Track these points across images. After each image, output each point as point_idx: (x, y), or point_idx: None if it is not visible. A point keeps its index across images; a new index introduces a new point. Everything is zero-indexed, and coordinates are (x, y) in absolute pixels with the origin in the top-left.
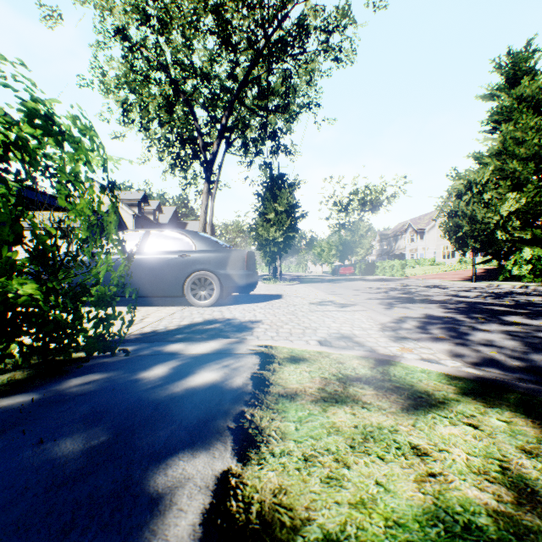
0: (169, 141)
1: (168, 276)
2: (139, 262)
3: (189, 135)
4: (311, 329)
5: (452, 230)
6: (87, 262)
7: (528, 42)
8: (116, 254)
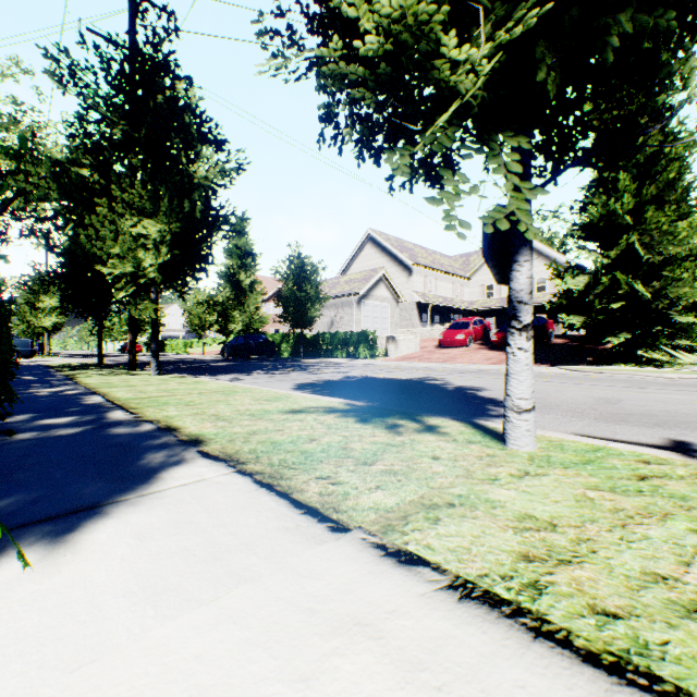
0: None
1: None
2: None
3: None
4: None
5: (191, 323)
6: None
7: (244, 213)
8: None
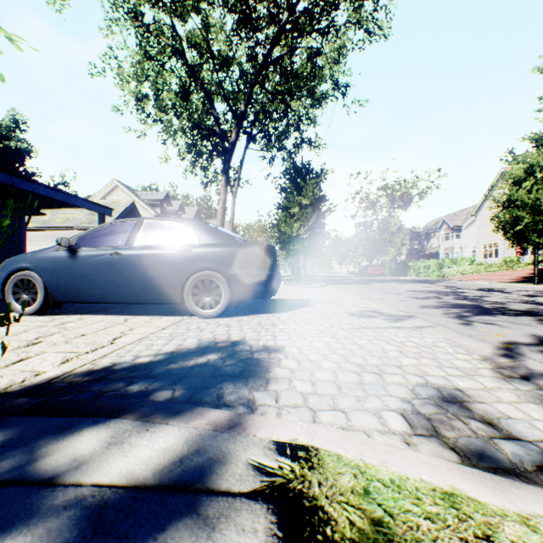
0: (185, 132)
1: (163, 277)
2: (127, 259)
3: (206, 125)
4: (371, 373)
5: (508, 223)
6: (66, 260)
7: None
8: (101, 249)
